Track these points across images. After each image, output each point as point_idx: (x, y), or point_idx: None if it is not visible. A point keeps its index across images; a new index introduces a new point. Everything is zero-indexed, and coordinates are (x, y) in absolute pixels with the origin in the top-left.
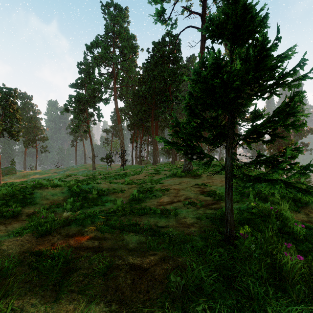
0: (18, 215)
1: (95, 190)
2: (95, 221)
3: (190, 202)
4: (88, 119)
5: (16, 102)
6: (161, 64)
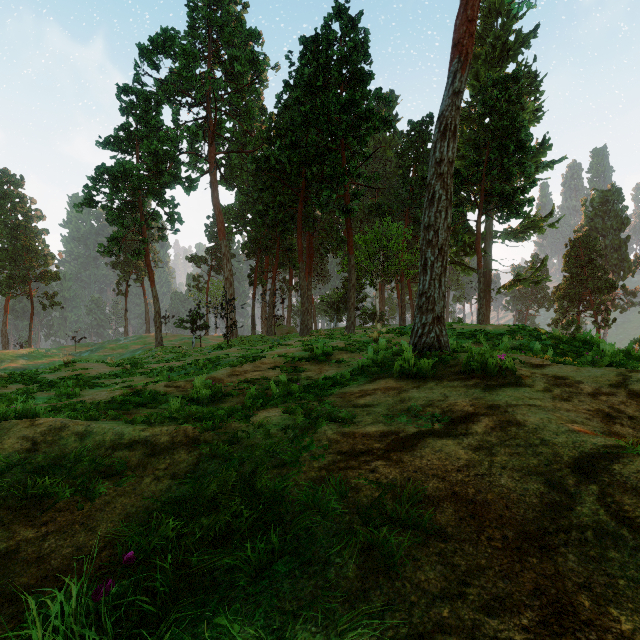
0: None
1: None
2: None
3: None
4: (147, 225)
5: None
6: (322, 90)
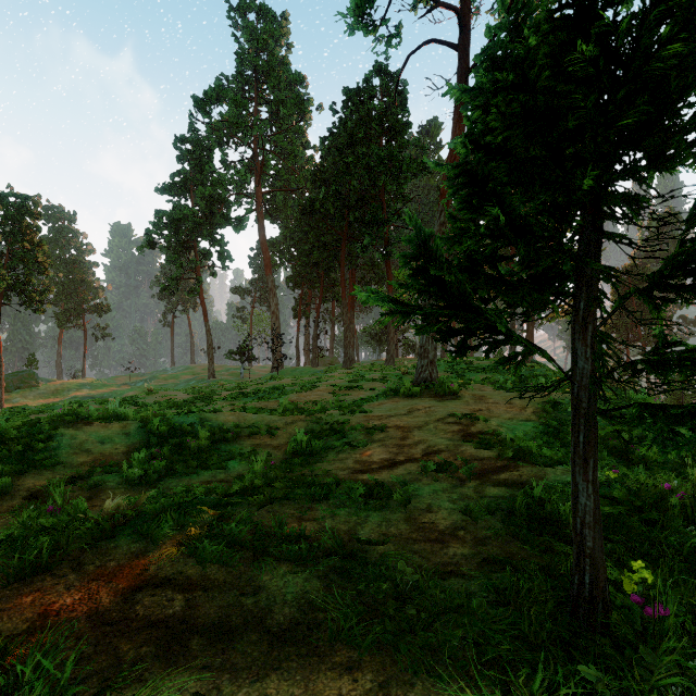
0: (4, 497)
1: (204, 429)
2: (189, 522)
3: (439, 462)
4: (199, 263)
5: (39, 226)
6: (363, 139)
